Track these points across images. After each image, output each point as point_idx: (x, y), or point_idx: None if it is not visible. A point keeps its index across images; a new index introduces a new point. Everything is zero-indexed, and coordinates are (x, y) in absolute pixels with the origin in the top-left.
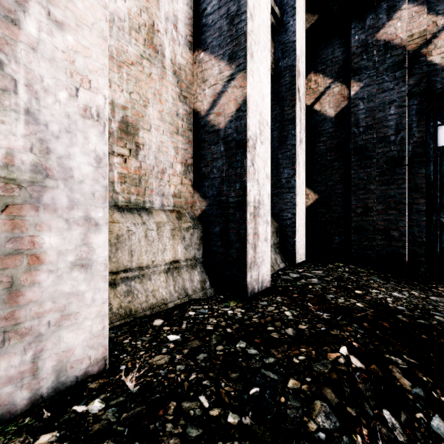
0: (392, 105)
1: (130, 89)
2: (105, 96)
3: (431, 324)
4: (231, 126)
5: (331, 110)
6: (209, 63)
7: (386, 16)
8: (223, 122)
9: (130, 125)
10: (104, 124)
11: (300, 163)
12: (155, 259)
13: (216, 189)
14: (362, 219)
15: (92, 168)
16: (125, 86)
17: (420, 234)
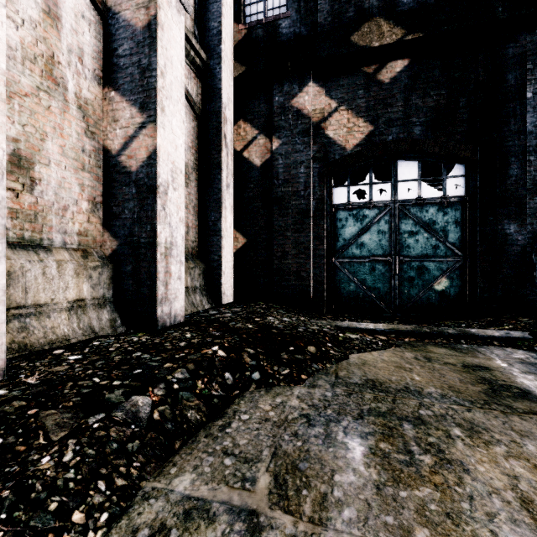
0: (302, 164)
1: (24, 121)
2: (4, 149)
3: (291, 332)
4: (142, 171)
5: (258, 160)
6: (121, 104)
7: (298, 87)
8: (135, 166)
9: (23, 159)
10: (2, 173)
11: (227, 207)
12: (56, 297)
13: (127, 229)
14: (281, 262)
15: None
16: (17, 118)
17: (321, 274)
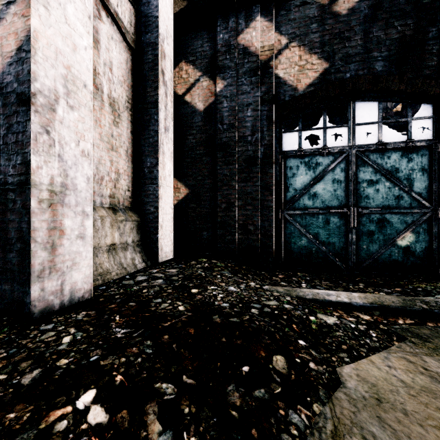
0: (249, 107)
1: None
2: None
3: (241, 320)
4: (10, 71)
5: (201, 104)
6: None
7: (244, 22)
8: (0, 64)
9: None
10: None
11: (166, 153)
12: None
13: None
14: (226, 214)
15: None
16: None
17: (269, 227)
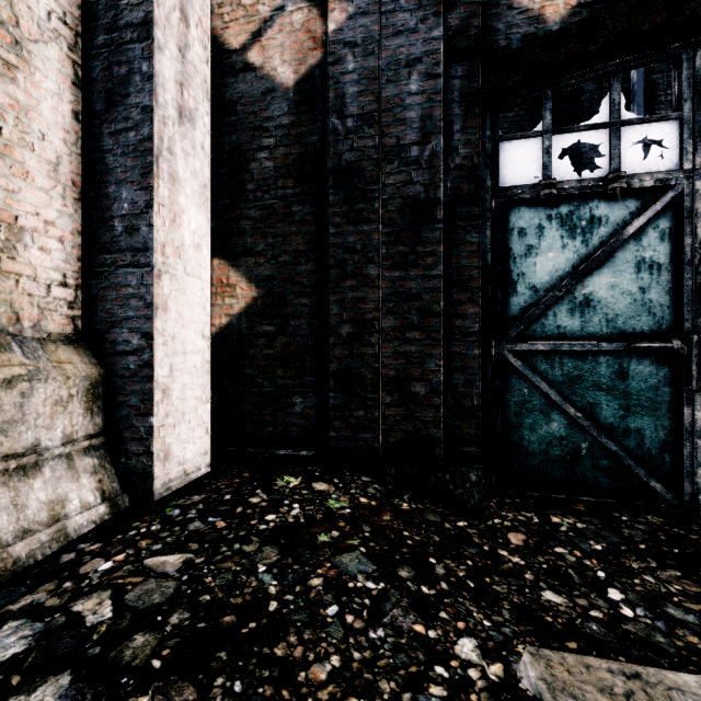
0: (414, 69)
1: None
2: None
3: None
4: None
5: (288, 69)
6: None
7: None
8: None
9: None
10: None
11: (184, 180)
12: None
13: None
14: (352, 353)
15: None
16: None
17: (469, 388)
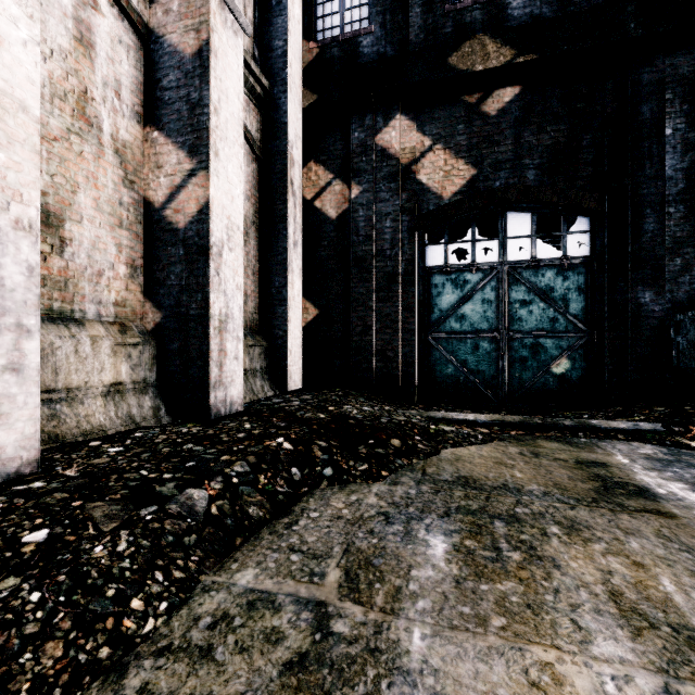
0: (388, 217)
1: (53, 170)
2: (38, 207)
3: (371, 423)
4: (192, 228)
5: (333, 211)
6: (166, 147)
7: (383, 121)
8: (183, 222)
9: (52, 215)
10: (37, 235)
11: (295, 270)
12: (90, 379)
13: (174, 298)
14: (362, 339)
15: (24, 278)
16: (45, 167)
17: (411, 354)
